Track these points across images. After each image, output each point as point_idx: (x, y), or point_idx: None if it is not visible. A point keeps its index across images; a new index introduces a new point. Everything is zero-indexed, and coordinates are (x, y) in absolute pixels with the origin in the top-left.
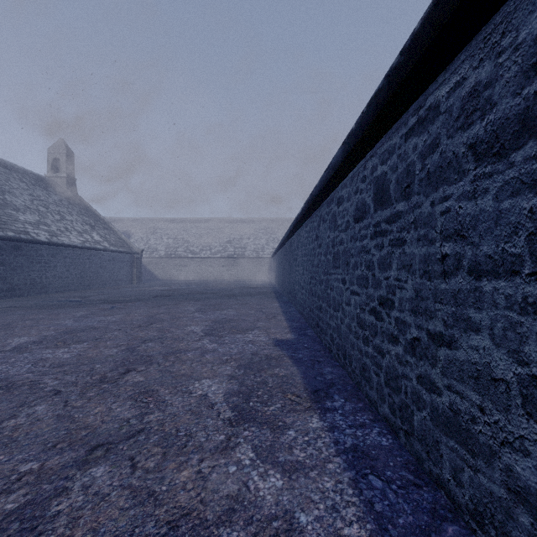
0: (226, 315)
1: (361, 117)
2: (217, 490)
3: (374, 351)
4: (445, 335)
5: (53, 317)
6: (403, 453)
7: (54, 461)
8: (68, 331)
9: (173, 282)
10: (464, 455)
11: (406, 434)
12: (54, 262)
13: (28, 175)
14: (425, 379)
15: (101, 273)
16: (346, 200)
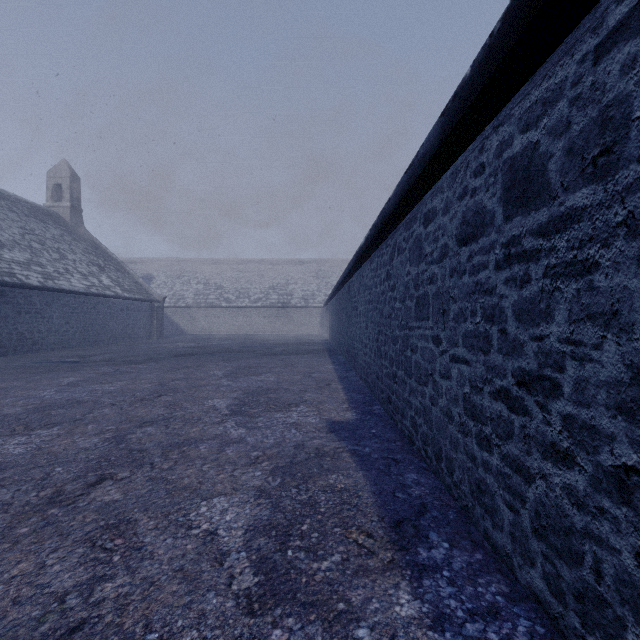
0: (263, 382)
1: (486, 47)
2: None
3: (505, 466)
4: None
5: (30, 385)
6: None
7: None
8: (41, 406)
9: (202, 337)
10: None
11: None
12: (50, 312)
13: (20, 204)
14: None
15: (112, 325)
16: (440, 212)
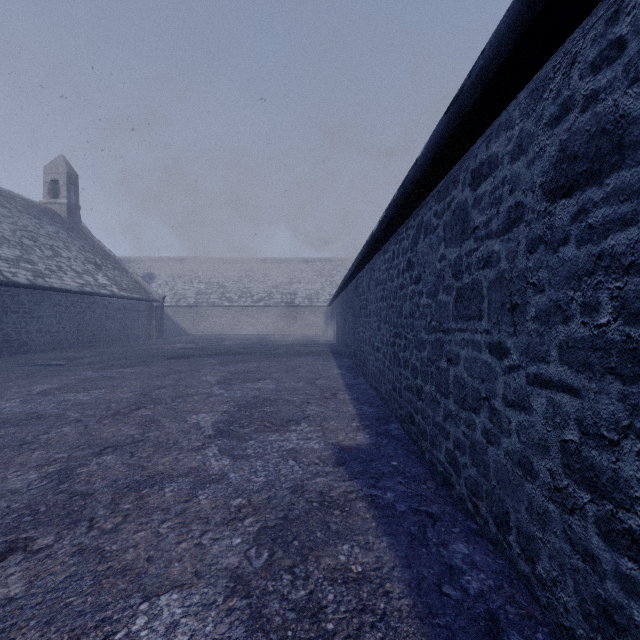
0: (260, 390)
1: None
2: None
3: None
4: None
5: None
6: None
7: None
8: None
9: (203, 337)
10: None
11: None
12: (39, 311)
13: (14, 200)
14: None
15: (108, 325)
16: (507, 158)
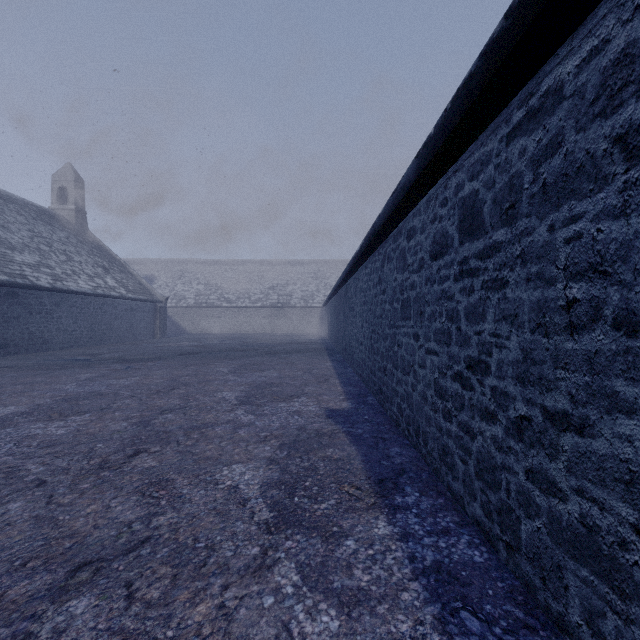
0: (266, 377)
1: (443, 118)
2: (246, 637)
3: (460, 430)
4: (572, 415)
5: (52, 380)
6: (504, 575)
7: (19, 589)
8: (68, 398)
9: (204, 336)
10: (606, 593)
11: (508, 547)
12: (59, 312)
13: (27, 207)
14: (540, 475)
15: (117, 325)
16: (419, 231)
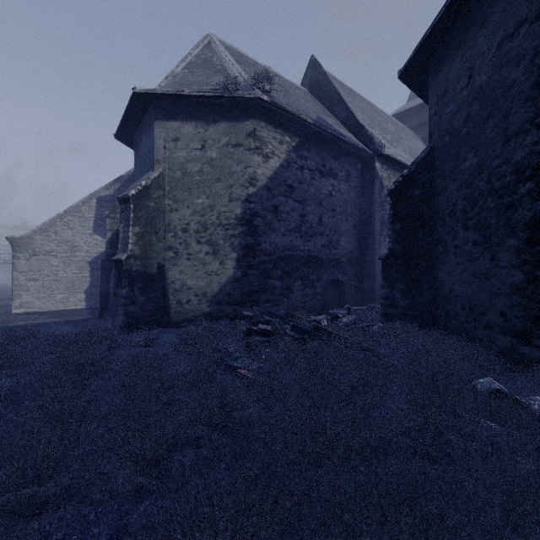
0: None
1: None
2: None
3: None
4: None
5: None
6: None
7: None
8: None
9: None
10: None
11: None
12: None
13: None
14: None
15: None
16: None
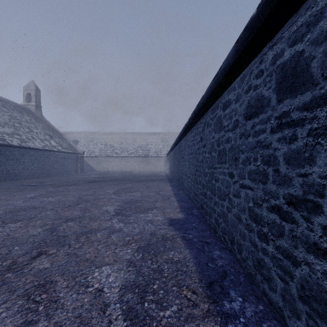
0: (134, 196)
1: None
2: None
3: (278, 253)
4: None
5: (10, 198)
6: None
7: None
8: (13, 210)
9: (103, 172)
10: None
11: None
12: (23, 159)
13: (9, 103)
14: None
15: (56, 166)
16: (233, 101)
